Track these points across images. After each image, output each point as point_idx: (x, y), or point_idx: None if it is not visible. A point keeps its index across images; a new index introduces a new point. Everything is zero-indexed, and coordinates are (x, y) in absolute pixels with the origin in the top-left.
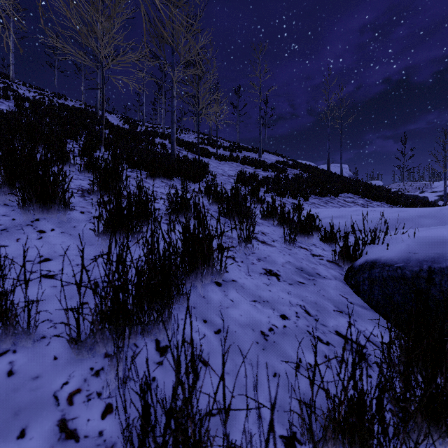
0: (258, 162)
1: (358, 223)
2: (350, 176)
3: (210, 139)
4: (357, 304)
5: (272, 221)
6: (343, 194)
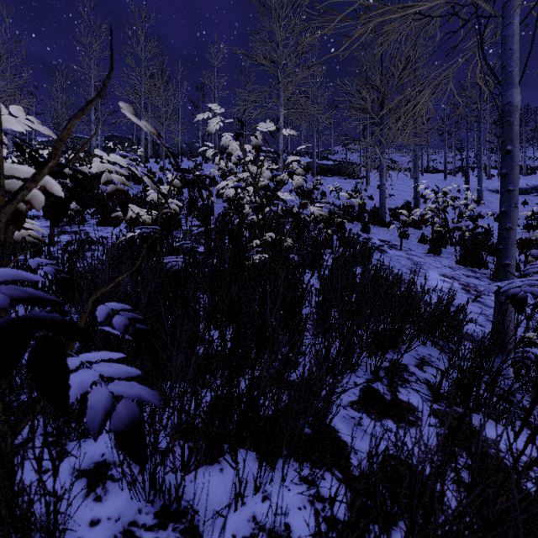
0: None
1: None
2: None
3: None
4: None
5: None
6: None
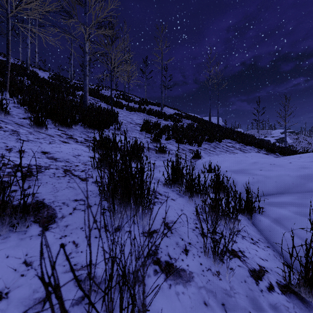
0: (160, 113)
1: (266, 181)
2: (223, 125)
3: (124, 95)
4: None
5: (177, 186)
6: (224, 140)
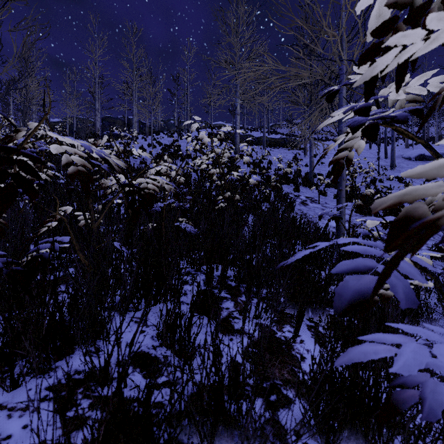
0: None
1: None
2: None
3: None
4: None
5: None
6: None
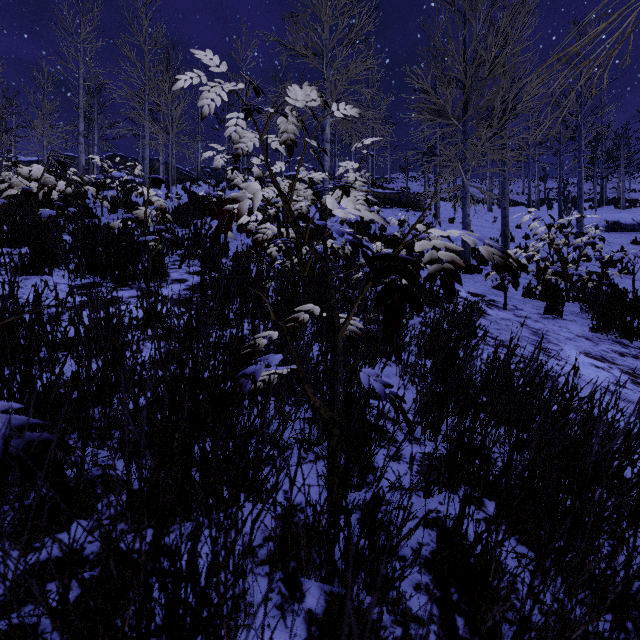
0: None
1: None
2: None
3: None
4: None
5: None
6: None
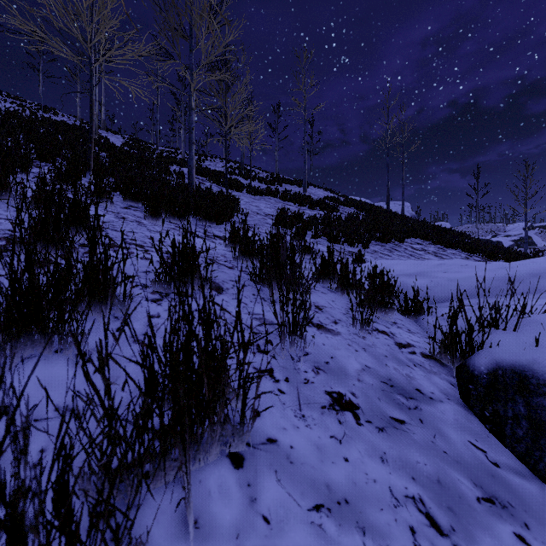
0: (303, 197)
1: (448, 285)
2: (412, 216)
3: (242, 168)
4: (507, 467)
5: (329, 283)
6: (409, 240)
